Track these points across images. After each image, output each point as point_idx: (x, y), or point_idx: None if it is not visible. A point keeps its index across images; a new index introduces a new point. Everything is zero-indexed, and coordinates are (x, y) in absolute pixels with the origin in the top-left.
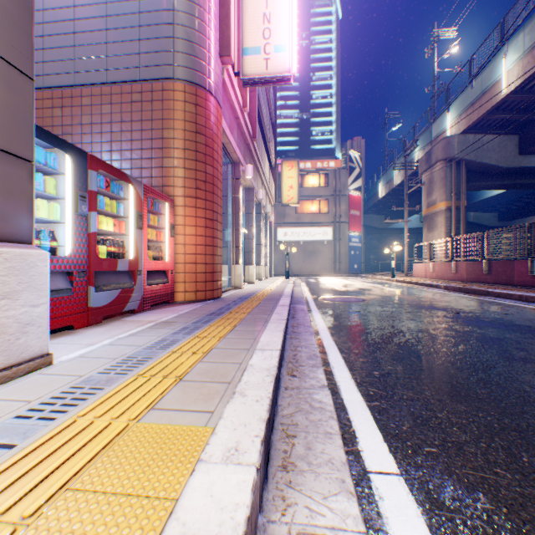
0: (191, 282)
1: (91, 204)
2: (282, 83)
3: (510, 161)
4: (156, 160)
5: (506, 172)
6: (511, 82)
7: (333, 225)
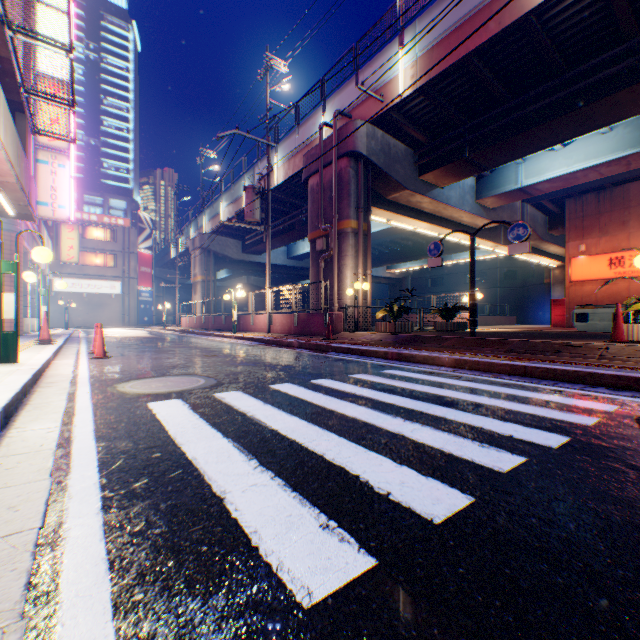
0: (10, 327)
1: None
2: (65, 222)
3: (239, 256)
4: None
5: (239, 261)
6: (224, 218)
7: (123, 279)
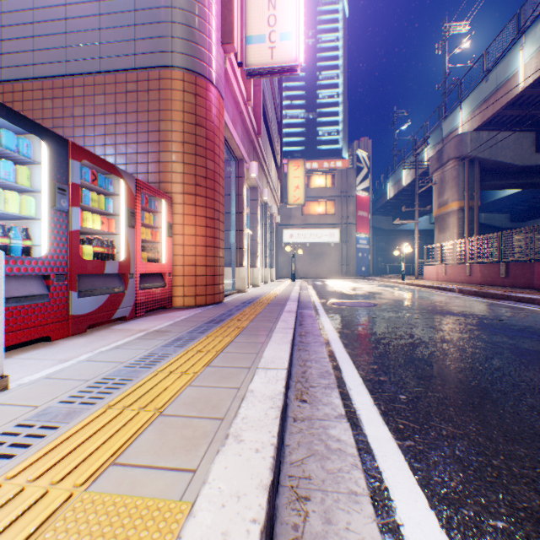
0: (190, 285)
1: (72, 198)
2: (288, 73)
3: (526, 159)
4: (153, 155)
5: (522, 171)
6: (528, 75)
7: (340, 226)
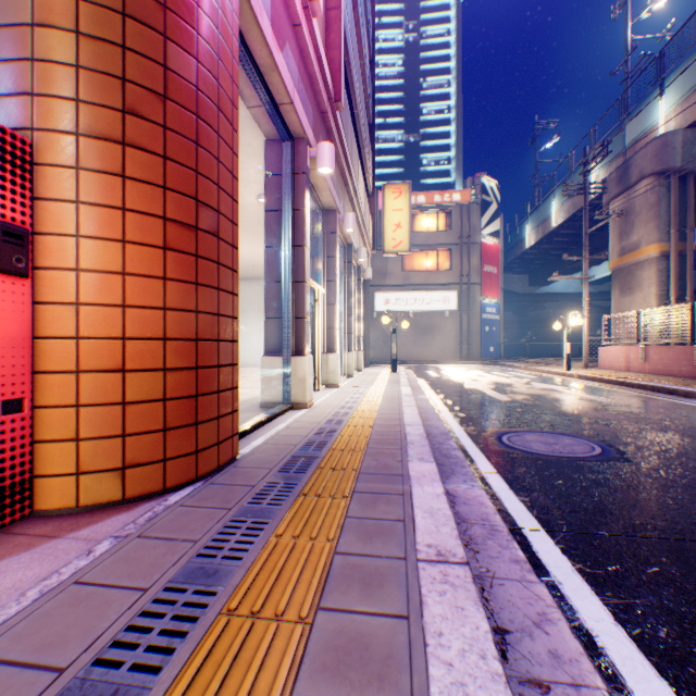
0: (101, 436)
1: None
2: None
3: None
4: None
5: None
6: None
7: (458, 287)
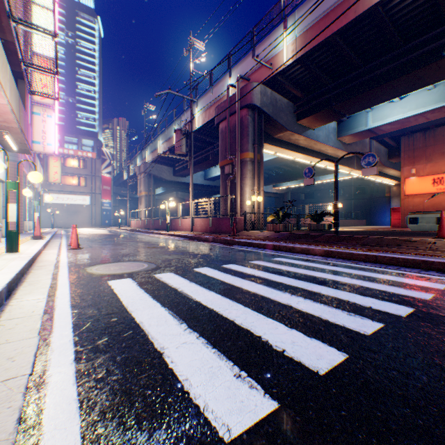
0: (14, 227)
1: None
2: (52, 155)
3: (170, 178)
4: None
5: (171, 182)
6: (161, 151)
7: (91, 194)
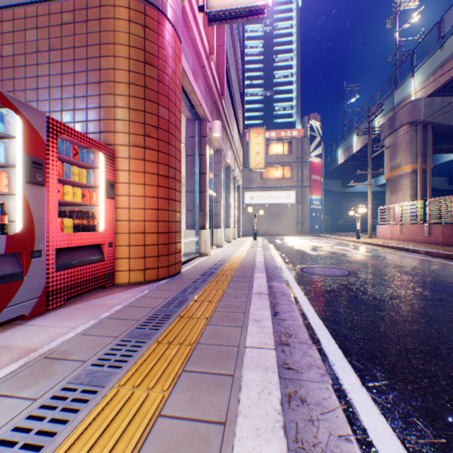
0: (137, 257)
1: None
2: (254, 17)
3: None
4: (92, 99)
5: None
6: None
7: (295, 189)
